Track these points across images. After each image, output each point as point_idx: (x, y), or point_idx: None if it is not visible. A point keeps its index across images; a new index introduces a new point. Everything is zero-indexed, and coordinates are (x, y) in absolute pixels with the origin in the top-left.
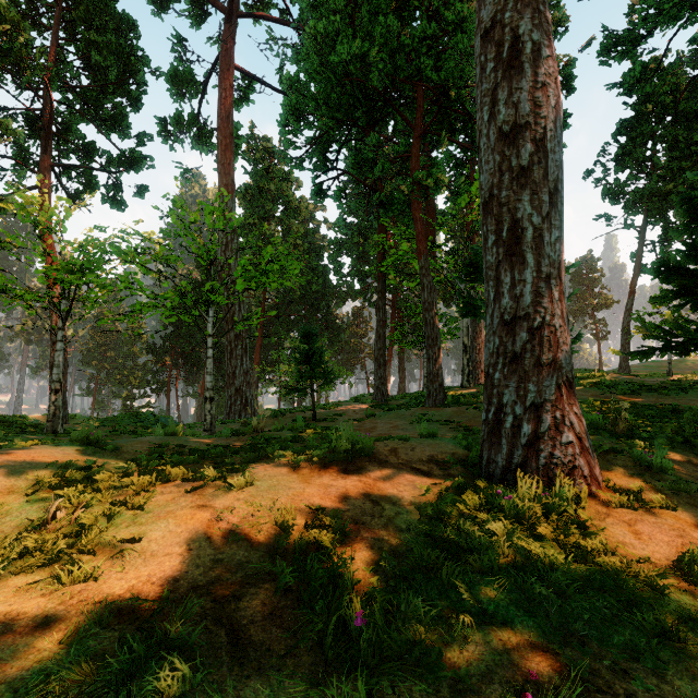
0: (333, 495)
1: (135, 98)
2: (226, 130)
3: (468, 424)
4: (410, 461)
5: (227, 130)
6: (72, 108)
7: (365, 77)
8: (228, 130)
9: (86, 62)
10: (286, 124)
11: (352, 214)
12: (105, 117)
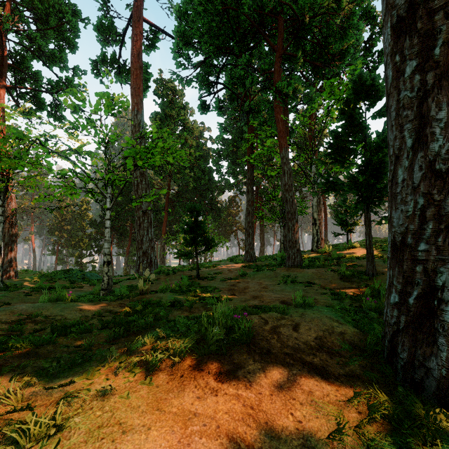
0: (193, 448)
1: (72, 42)
2: (137, 64)
3: (330, 286)
4: (297, 349)
5: (137, 64)
6: (23, 46)
7: (238, 6)
8: (138, 64)
9: (34, 13)
10: (178, 51)
11: (228, 132)
12: (48, 53)
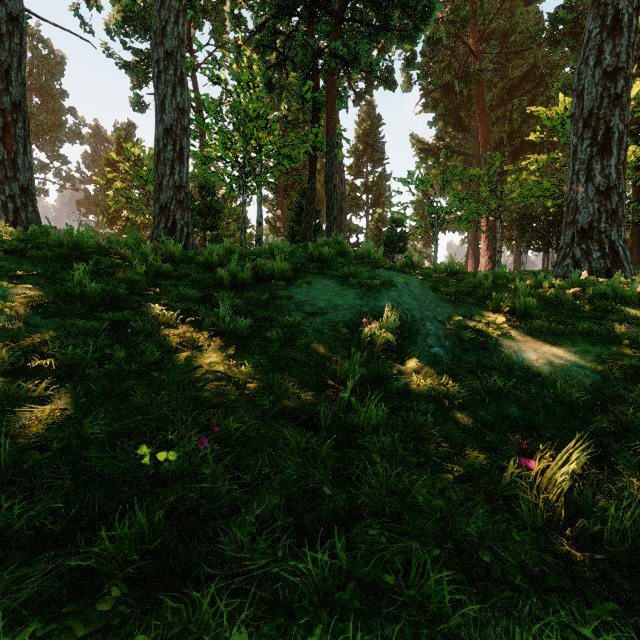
0: None
1: None
2: None
3: None
4: None
5: None
6: None
7: None
8: None
9: None
10: None
11: None
12: None
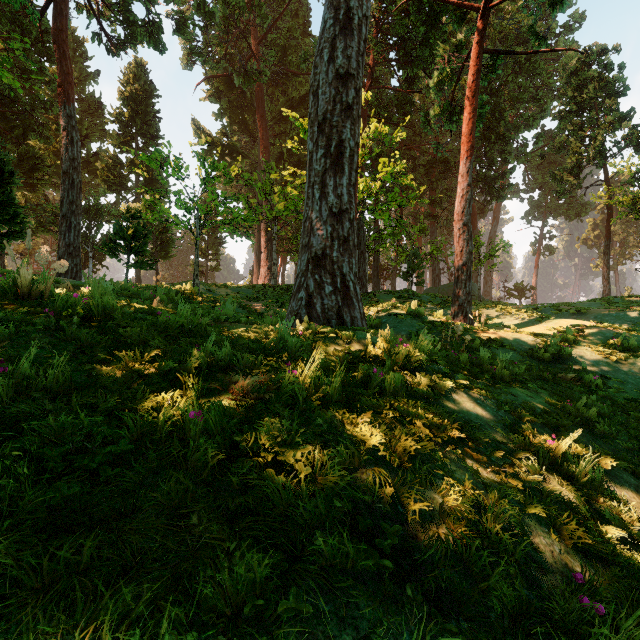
0: None
1: None
2: None
3: None
4: None
5: None
6: None
7: None
8: None
9: None
10: None
11: None
12: None
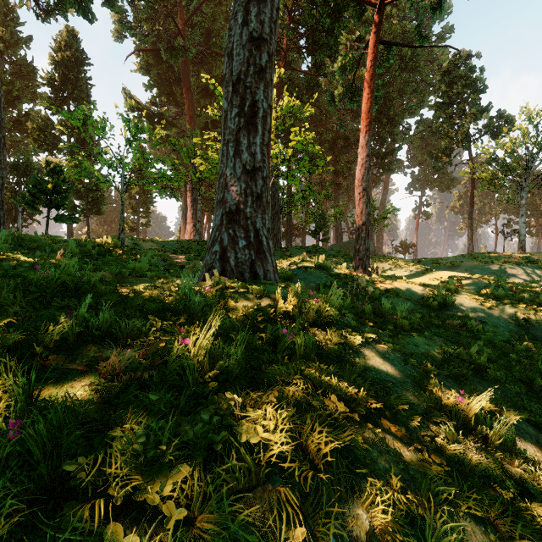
0: None
1: None
2: None
3: None
4: None
5: None
6: None
7: None
8: None
9: None
10: None
11: None
12: None
